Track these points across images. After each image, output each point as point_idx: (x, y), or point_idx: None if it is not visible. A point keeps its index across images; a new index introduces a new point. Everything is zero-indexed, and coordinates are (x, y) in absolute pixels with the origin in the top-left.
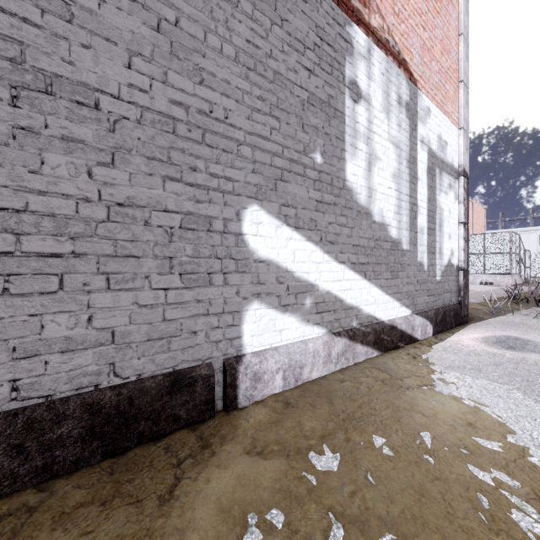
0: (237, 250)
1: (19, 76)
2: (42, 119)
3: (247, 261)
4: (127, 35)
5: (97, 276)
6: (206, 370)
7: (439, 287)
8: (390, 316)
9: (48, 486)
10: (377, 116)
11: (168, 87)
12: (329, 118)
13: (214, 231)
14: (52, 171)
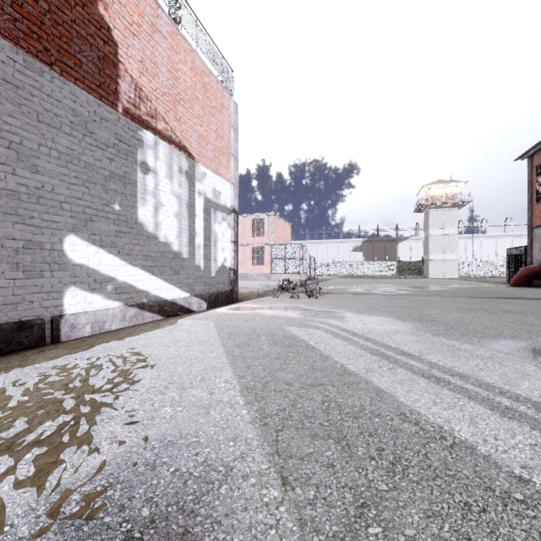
0: (60, 259)
1: None
2: None
3: (67, 265)
4: None
5: None
6: (40, 321)
7: (214, 280)
8: (173, 297)
9: None
10: (162, 181)
11: (16, 176)
12: (125, 184)
13: (45, 249)
14: None
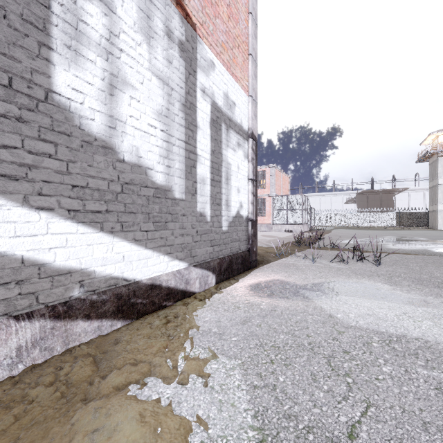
0: None
1: None
2: None
3: None
4: None
5: None
6: None
7: (226, 237)
8: (152, 274)
9: None
10: (128, 33)
11: None
12: None
13: None
14: None
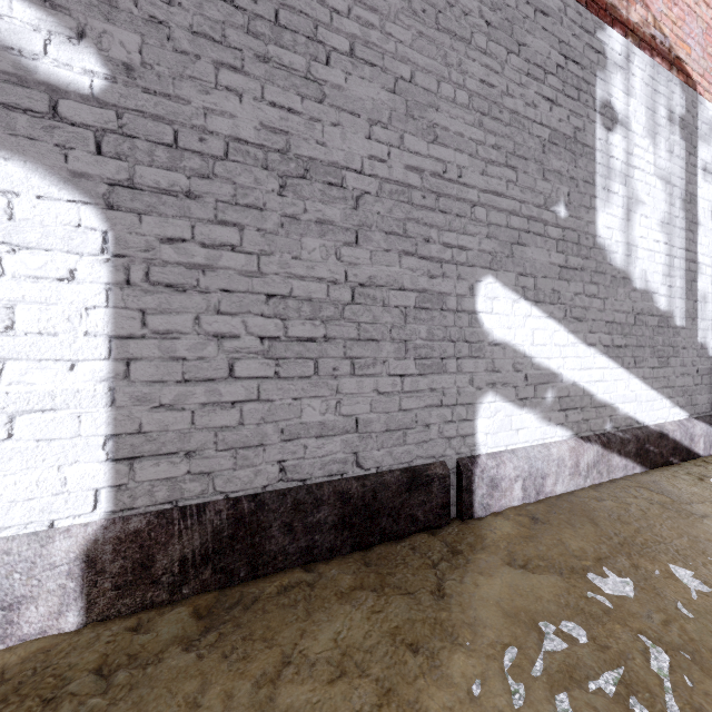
0: (470, 331)
1: (285, 165)
2: (301, 205)
3: (481, 345)
4: (368, 103)
5: (343, 361)
6: (441, 470)
7: None
8: (656, 420)
9: (311, 568)
10: (638, 144)
11: (403, 152)
12: (575, 157)
13: (447, 310)
14: (309, 256)
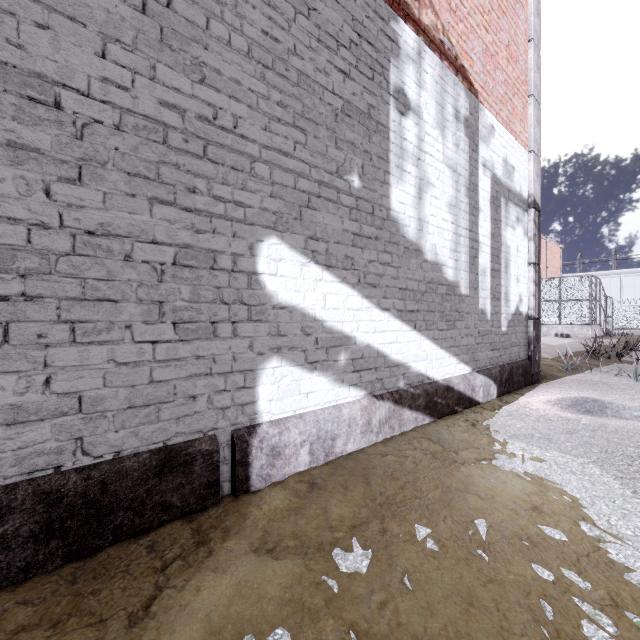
0: (250, 293)
1: None
2: None
3: (263, 308)
4: (101, 14)
5: (58, 325)
6: (208, 445)
7: (504, 339)
8: (445, 375)
9: None
10: (429, 133)
11: (157, 84)
12: (369, 133)
13: (220, 269)
14: None
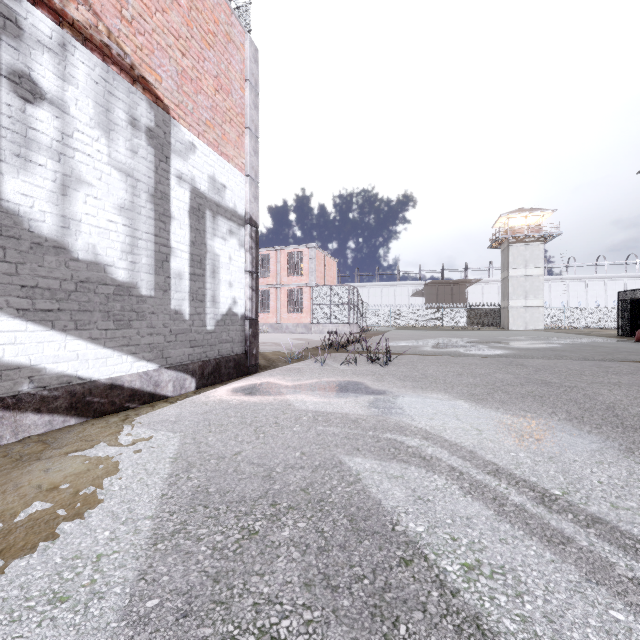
0: None
1: None
2: None
3: None
4: None
5: None
6: None
7: (212, 337)
8: (113, 374)
9: None
10: (83, 131)
11: None
12: None
13: None
14: None
